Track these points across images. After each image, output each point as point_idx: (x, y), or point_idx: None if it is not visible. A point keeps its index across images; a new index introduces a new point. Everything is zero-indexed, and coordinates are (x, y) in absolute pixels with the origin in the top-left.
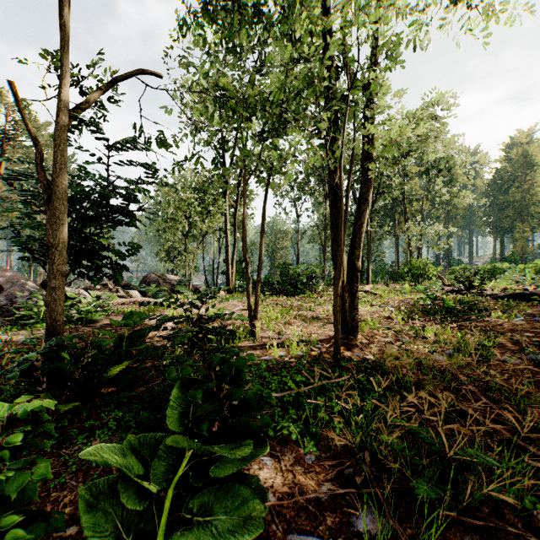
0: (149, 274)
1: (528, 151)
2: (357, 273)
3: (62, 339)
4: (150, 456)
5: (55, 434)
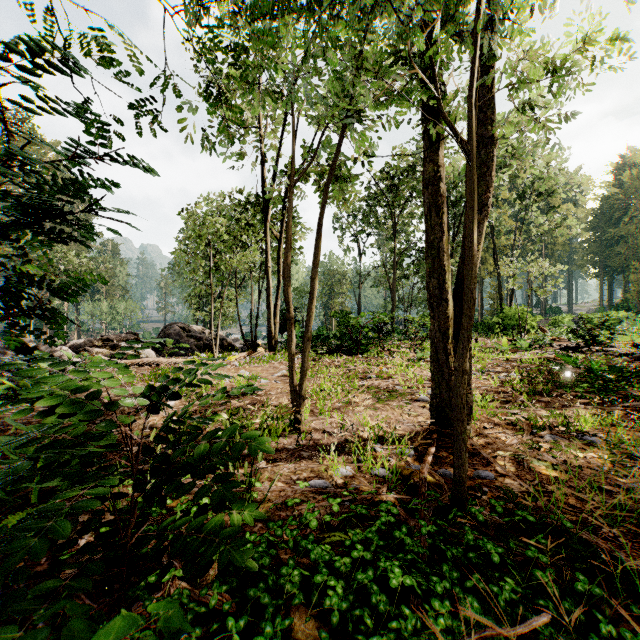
0: (170, 325)
1: None
2: None
3: None
4: None
5: None
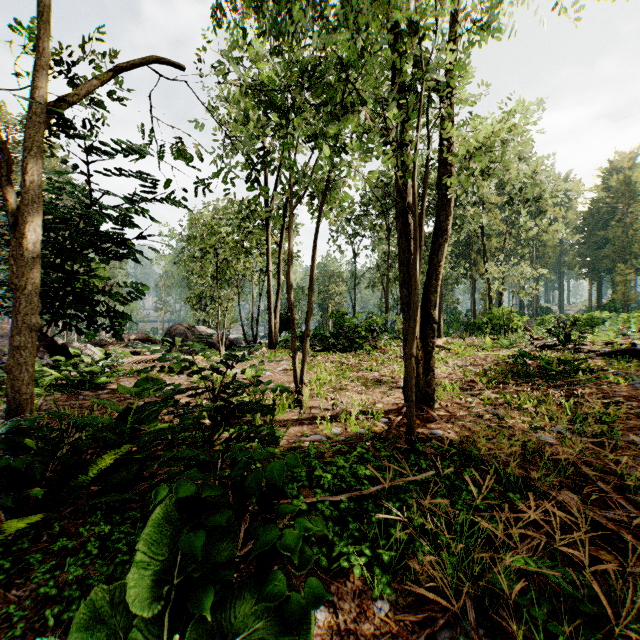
0: (175, 325)
1: (631, 177)
2: (433, 325)
3: (21, 423)
4: (127, 625)
5: (6, 563)
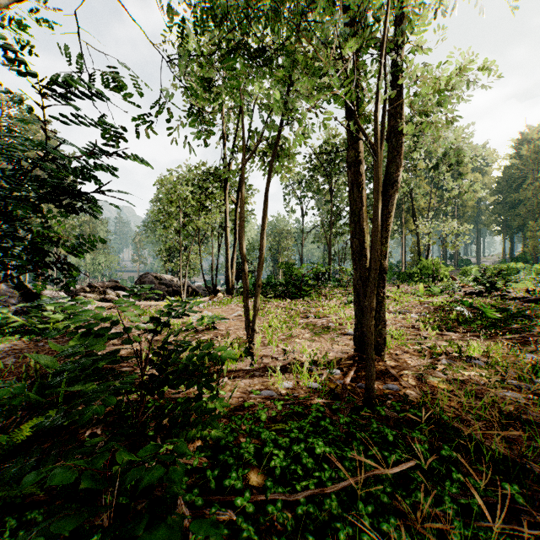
0: (144, 275)
1: (539, 147)
2: (383, 275)
3: None
4: None
5: None
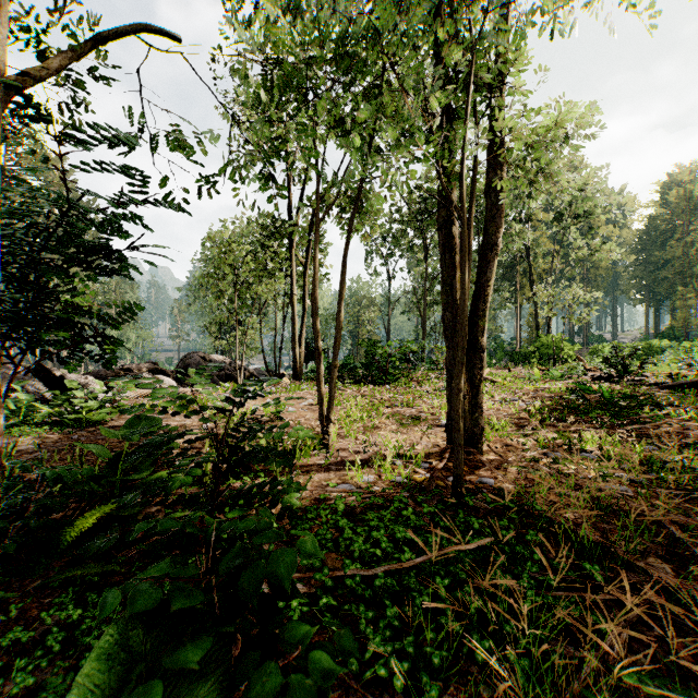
0: (189, 355)
1: (692, 192)
2: (481, 354)
3: None
4: None
5: None
